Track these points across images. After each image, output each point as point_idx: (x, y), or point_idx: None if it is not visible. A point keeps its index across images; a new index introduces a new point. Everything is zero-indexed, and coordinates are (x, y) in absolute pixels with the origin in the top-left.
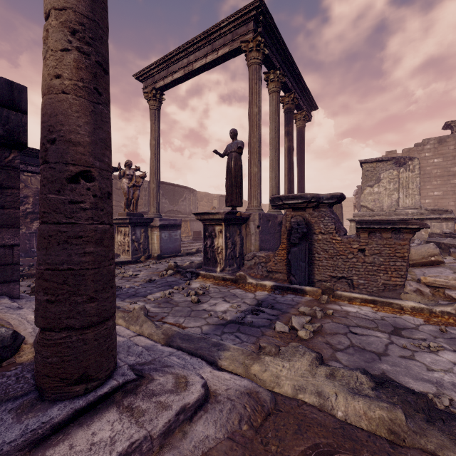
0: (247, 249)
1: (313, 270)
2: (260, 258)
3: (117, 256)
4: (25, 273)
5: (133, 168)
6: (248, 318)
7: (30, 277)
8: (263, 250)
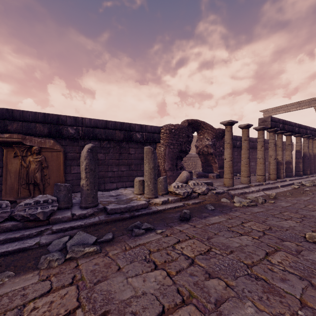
0: None
1: None
2: None
3: None
4: None
5: None
6: None
7: None
8: None
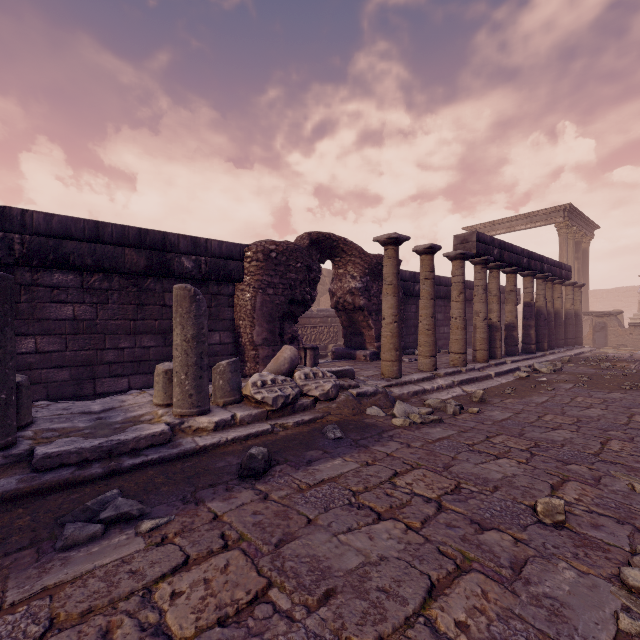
0: None
1: (607, 342)
2: None
3: None
4: None
5: None
6: None
7: None
8: None
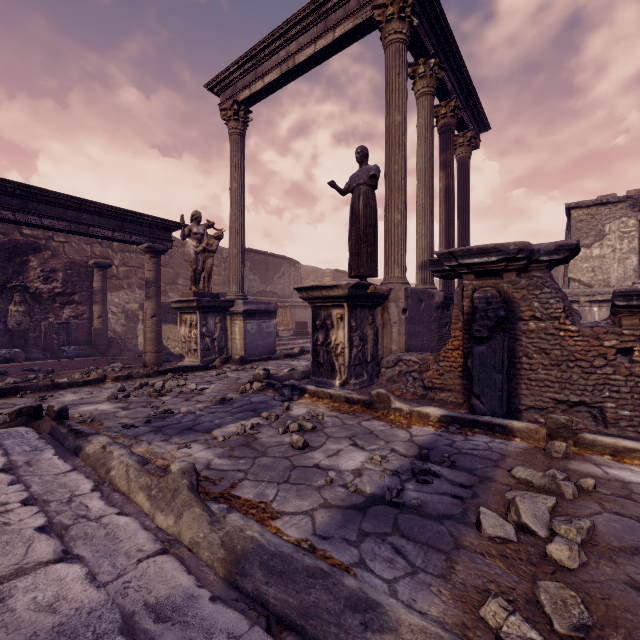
0: (385, 348)
1: (517, 387)
2: (409, 365)
3: (182, 359)
4: (28, 385)
5: (204, 224)
6: (410, 493)
7: (36, 391)
8: (413, 350)
